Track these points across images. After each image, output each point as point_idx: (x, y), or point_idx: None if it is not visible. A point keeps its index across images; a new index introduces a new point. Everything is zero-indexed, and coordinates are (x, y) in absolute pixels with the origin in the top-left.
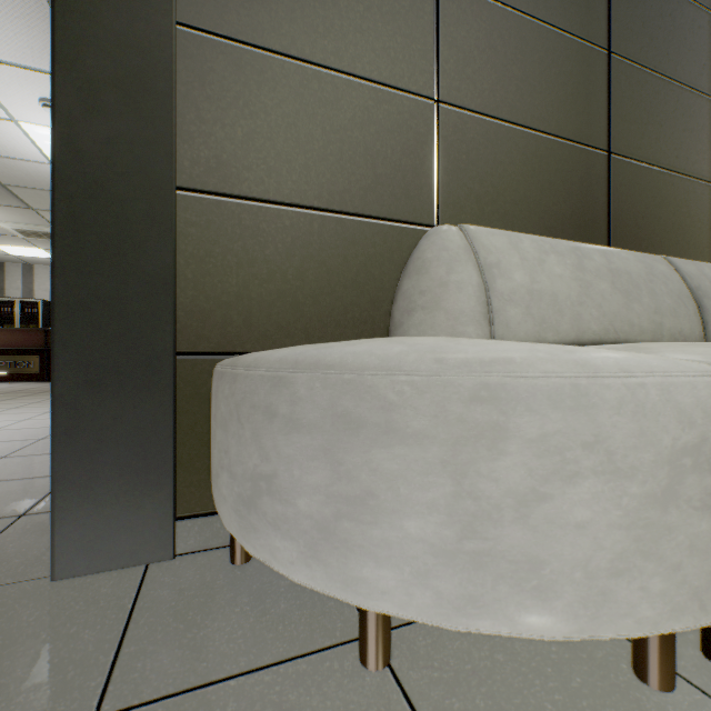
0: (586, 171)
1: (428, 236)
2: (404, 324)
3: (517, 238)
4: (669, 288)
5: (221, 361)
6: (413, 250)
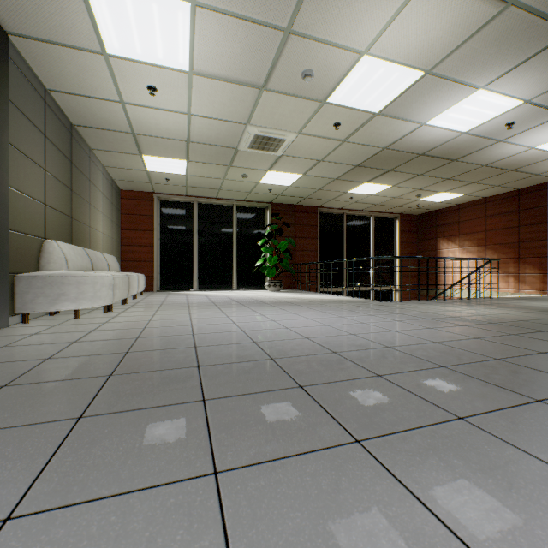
0: (69, 223)
1: (49, 243)
2: (48, 266)
3: (65, 245)
4: (88, 257)
5: (20, 275)
6: (44, 246)
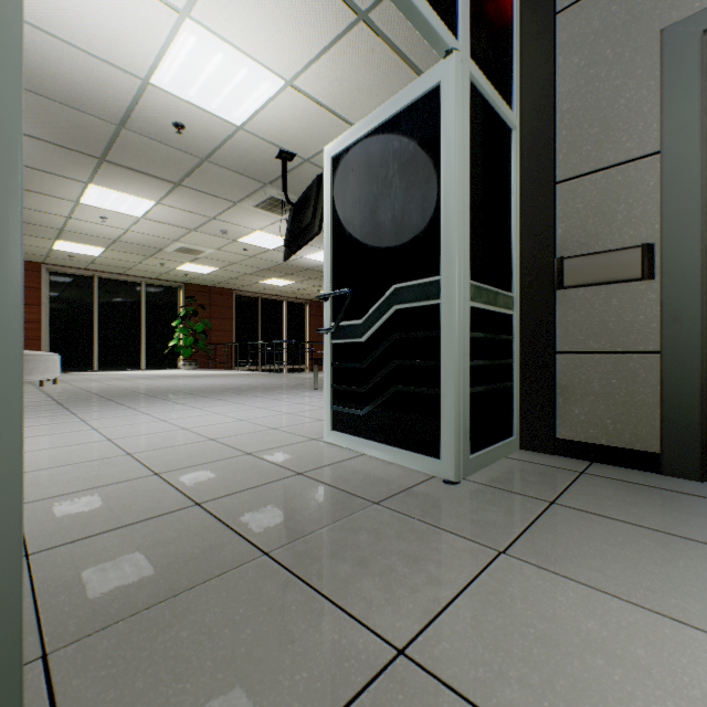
0: None
1: None
2: None
3: None
4: None
5: None
6: None
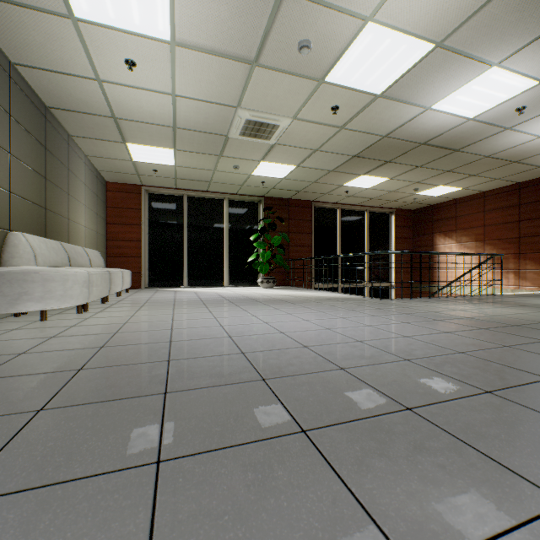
0: (42, 214)
1: (13, 235)
2: (11, 261)
3: (34, 237)
4: (64, 252)
5: None
6: (7, 238)
